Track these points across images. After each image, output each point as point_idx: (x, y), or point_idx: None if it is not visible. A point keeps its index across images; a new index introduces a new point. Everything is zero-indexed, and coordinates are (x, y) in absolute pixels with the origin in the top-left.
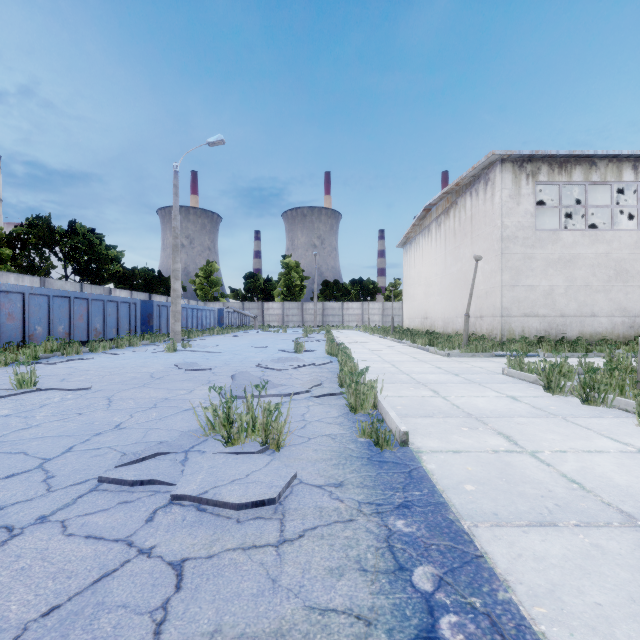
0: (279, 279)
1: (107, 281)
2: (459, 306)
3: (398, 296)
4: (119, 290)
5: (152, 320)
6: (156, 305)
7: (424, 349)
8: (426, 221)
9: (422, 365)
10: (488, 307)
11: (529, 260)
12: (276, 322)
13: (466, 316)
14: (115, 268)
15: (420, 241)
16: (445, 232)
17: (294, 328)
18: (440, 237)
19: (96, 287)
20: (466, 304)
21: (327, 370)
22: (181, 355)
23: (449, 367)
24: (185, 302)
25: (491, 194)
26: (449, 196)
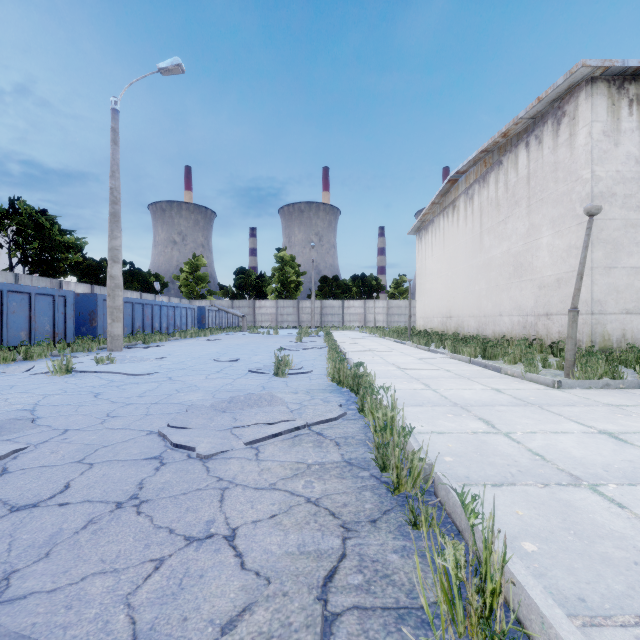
0: (273, 274)
1: (63, 273)
2: (505, 301)
3: (404, 293)
4: (74, 283)
5: (95, 319)
6: (102, 300)
7: (488, 366)
8: (450, 196)
9: (555, 423)
10: (562, 300)
11: (633, 229)
12: (269, 322)
13: (573, 312)
14: (74, 258)
15: (441, 223)
16: (481, 205)
17: (289, 329)
18: (472, 213)
19: (39, 279)
20: (518, 297)
21: (337, 454)
22: (65, 382)
23: (636, 434)
24: (165, 299)
25: (569, 135)
26: (487, 157)
